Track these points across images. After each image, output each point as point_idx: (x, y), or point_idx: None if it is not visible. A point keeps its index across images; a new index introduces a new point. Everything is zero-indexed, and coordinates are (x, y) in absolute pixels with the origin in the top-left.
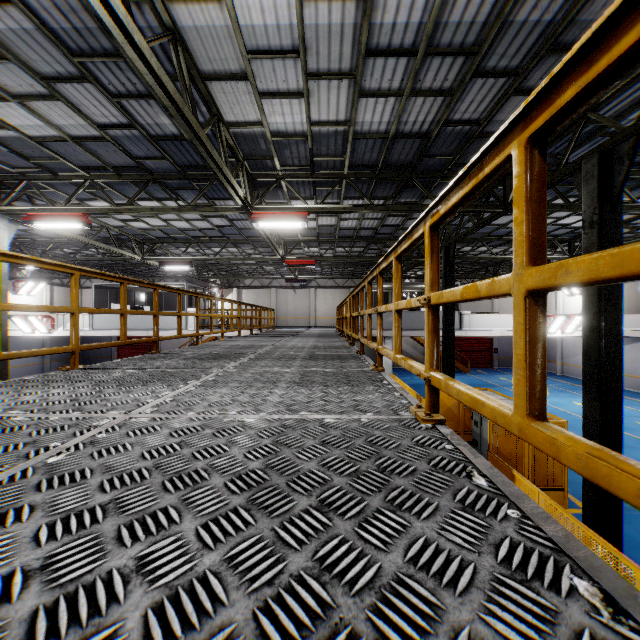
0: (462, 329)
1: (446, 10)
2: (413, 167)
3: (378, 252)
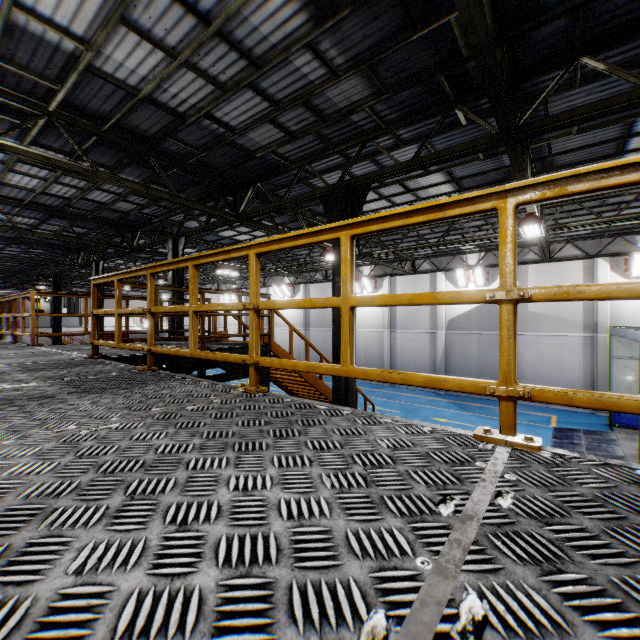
0: (82, 326)
1: (16, 218)
2: (17, 239)
3: (1, 264)
